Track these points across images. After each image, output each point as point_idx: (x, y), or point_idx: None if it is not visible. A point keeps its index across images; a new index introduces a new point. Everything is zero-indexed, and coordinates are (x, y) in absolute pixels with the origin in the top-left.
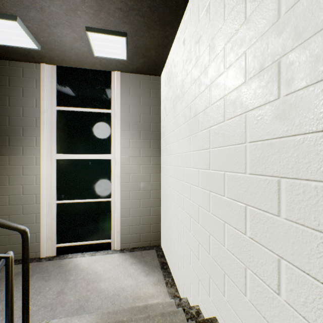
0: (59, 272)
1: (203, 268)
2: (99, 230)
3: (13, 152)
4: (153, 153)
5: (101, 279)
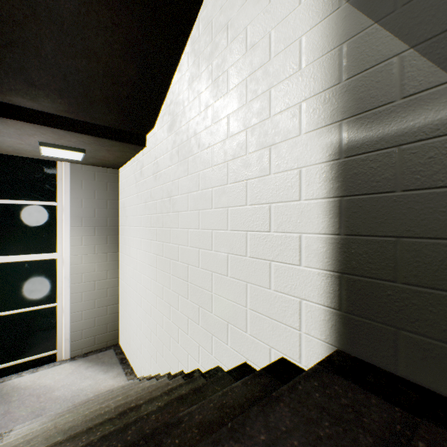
0: None
1: (153, 347)
2: (39, 342)
3: None
4: (110, 249)
5: (54, 389)
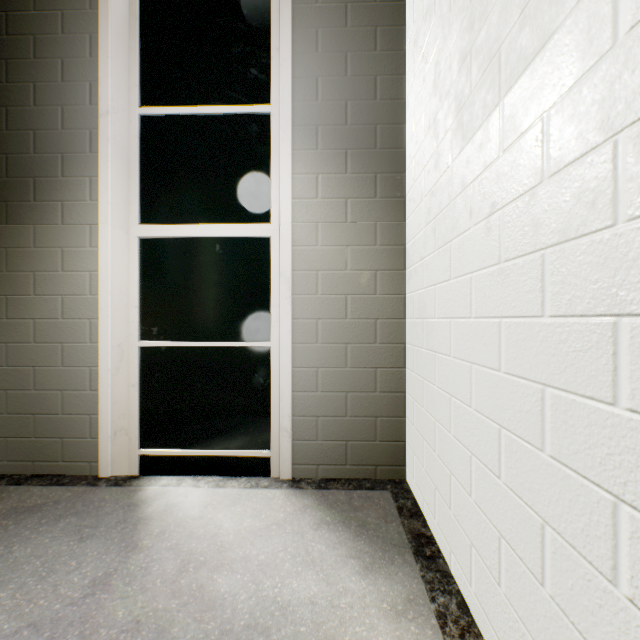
0: (123, 521)
1: None
2: (239, 423)
3: (43, 217)
4: (383, 213)
5: (223, 562)
